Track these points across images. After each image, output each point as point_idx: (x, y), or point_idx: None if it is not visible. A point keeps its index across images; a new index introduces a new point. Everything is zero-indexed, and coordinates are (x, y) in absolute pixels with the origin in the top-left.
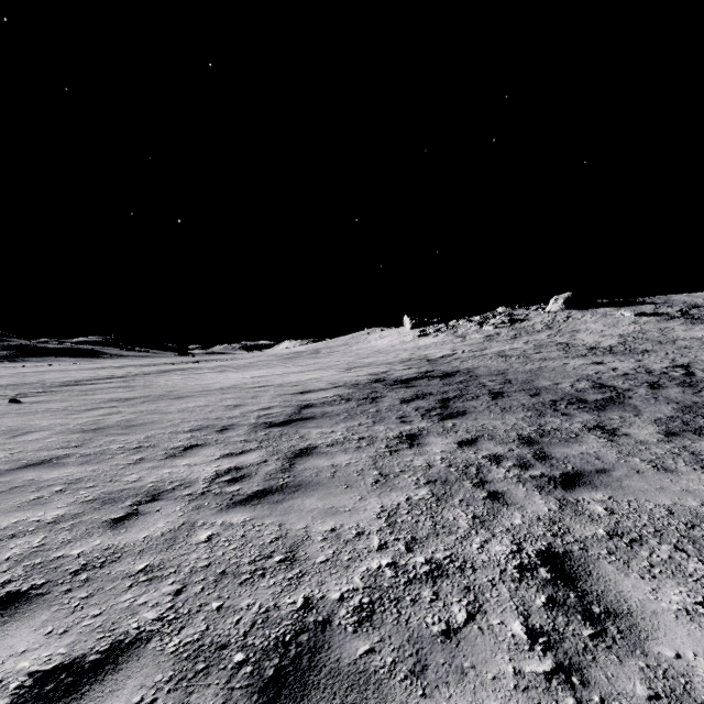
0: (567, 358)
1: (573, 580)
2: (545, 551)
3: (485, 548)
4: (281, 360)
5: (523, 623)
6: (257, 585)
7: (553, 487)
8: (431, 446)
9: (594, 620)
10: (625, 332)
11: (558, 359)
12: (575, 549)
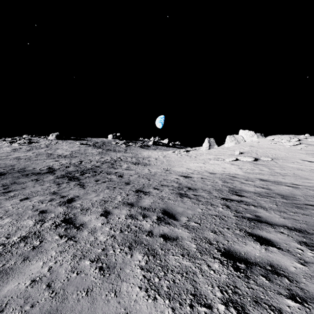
0: (47, 159)
1: None
2: None
3: None
4: None
5: None
6: None
7: (3, 193)
8: None
9: None
10: (74, 150)
11: (43, 159)
12: None
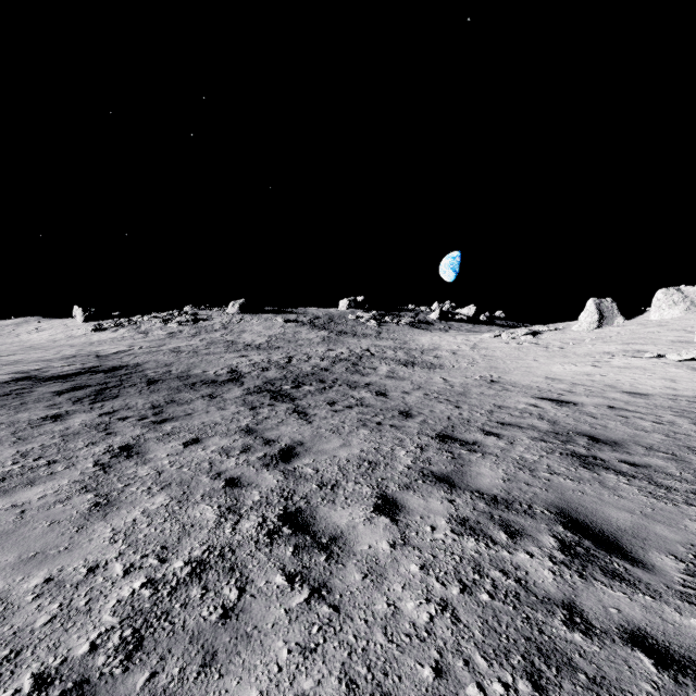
0: (226, 352)
1: (131, 449)
2: (124, 445)
3: (89, 451)
4: None
5: (94, 464)
6: None
7: (152, 425)
8: (75, 419)
9: (130, 456)
10: (274, 334)
11: (219, 353)
12: (142, 442)
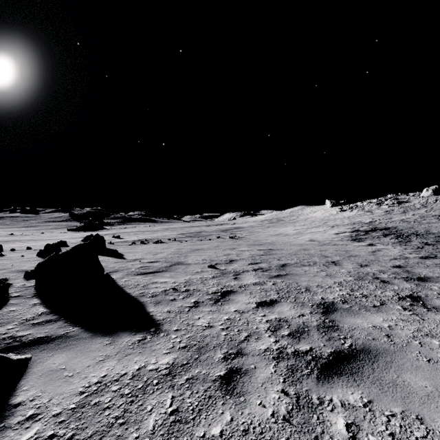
0: None
1: None
2: None
3: None
4: (272, 223)
5: None
6: (410, 250)
7: None
8: (411, 243)
9: None
10: None
11: (436, 223)
12: None
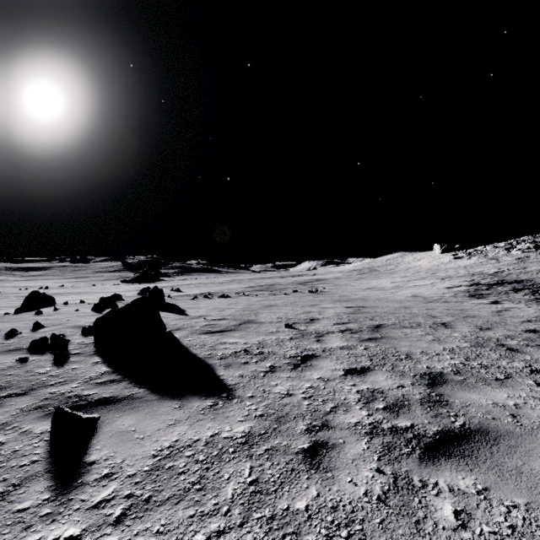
0: None
1: None
2: None
3: None
4: (363, 274)
5: None
6: None
7: None
8: None
9: None
10: None
11: None
12: None
